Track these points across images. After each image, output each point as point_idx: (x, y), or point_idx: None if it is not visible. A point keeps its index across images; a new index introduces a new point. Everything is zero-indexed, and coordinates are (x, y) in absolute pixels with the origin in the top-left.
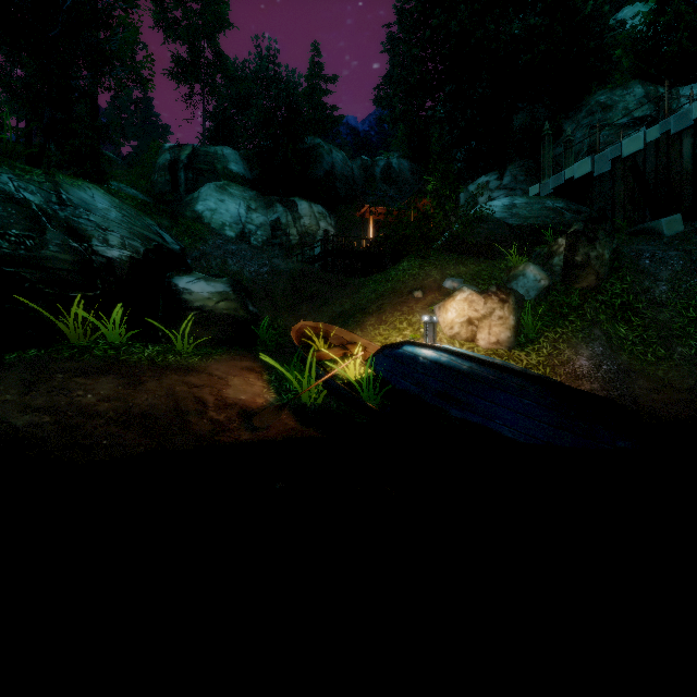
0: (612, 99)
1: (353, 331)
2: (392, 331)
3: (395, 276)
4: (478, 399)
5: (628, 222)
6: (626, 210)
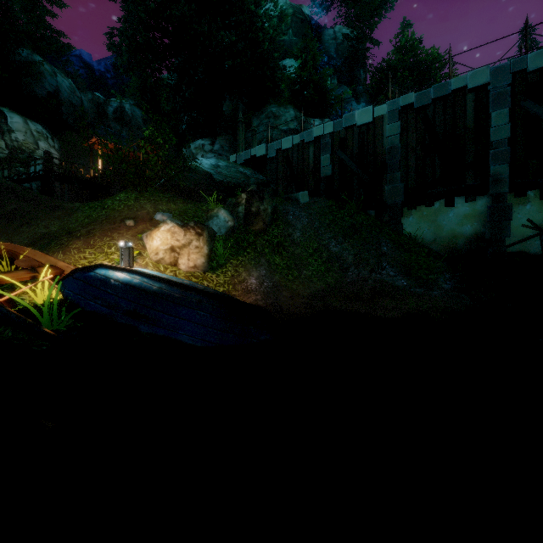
0: (279, 112)
1: (54, 254)
2: (99, 255)
3: (112, 204)
4: (164, 314)
5: (285, 192)
6: (284, 184)
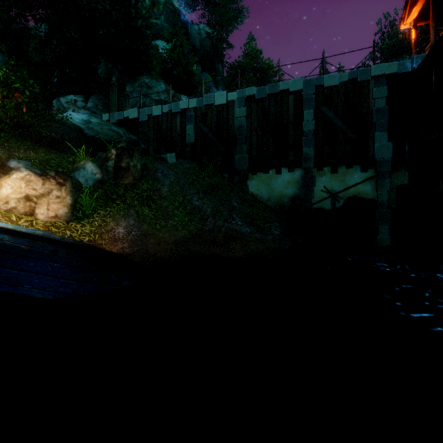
0: (152, 84)
1: None
2: None
3: None
4: (4, 268)
5: (155, 152)
6: (155, 145)
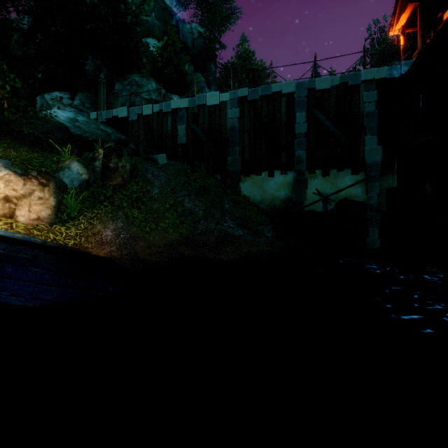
0: (142, 82)
1: None
2: None
3: None
4: None
5: (146, 153)
6: (145, 146)
